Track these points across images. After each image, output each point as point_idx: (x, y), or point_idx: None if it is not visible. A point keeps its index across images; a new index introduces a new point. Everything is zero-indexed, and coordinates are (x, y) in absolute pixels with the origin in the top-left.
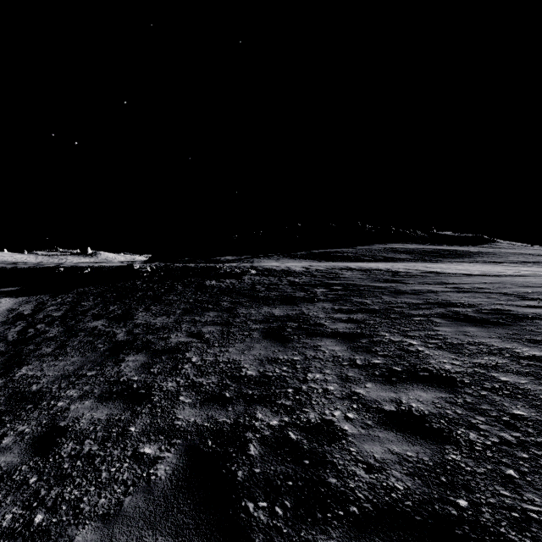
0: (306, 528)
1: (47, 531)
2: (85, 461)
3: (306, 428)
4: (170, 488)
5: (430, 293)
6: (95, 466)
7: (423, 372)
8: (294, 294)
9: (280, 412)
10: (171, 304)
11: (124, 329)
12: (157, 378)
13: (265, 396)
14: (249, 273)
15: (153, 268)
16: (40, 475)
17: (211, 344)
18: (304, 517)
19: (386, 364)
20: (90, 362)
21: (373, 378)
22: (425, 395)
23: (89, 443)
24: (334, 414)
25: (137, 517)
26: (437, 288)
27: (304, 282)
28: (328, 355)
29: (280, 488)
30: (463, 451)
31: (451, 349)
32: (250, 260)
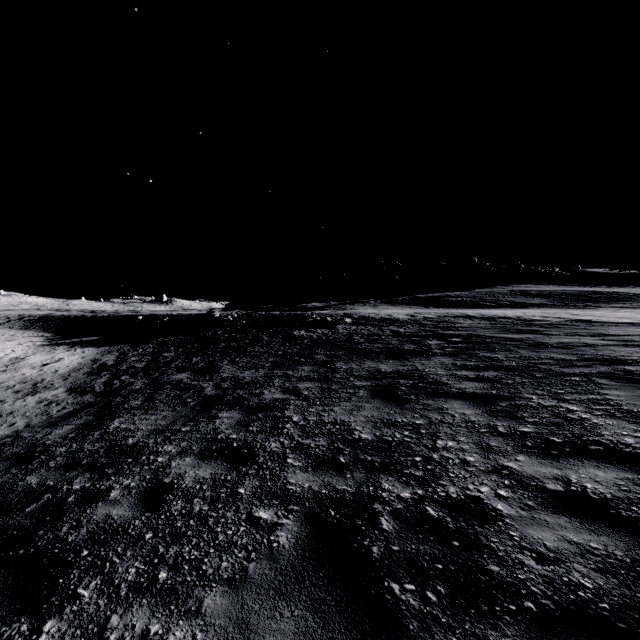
0: (471, 621)
1: (173, 589)
2: (198, 520)
3: (447, 504)
4: (297, 558)
5: (585, 347)
6: (209, 527)
7: (593, 445)
8: (401, 346)
9: (411, 483)
10: (258, 356)
11: (211, 382)
12: (258, 438)
13: (388, 464)
14: (343, 322)
15: (235, 316)
16: (155, 531)
17: (311, 402)
18: (465, 608)
19: (540, 433)
20: (181, 416)
21: (524, 449)
22: (603, 475)
23: (198, 502)
24: (480, 490)
25: (266, 586)
26: (593, 340)
27: (411, 332)
28: (458, 419)
29: (428, 570)
30: None
31: (630, 418)
32: (341, 307)
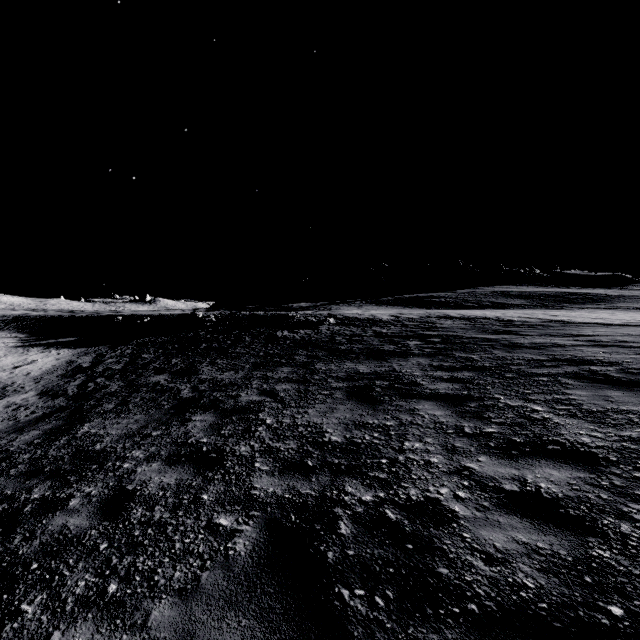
0: (415, 625)
1: (121, 602)
2: (156, 529)
3: (406, 507)
4: (251, 565)
5: (556, 347)
6: (167, 535)
7: (552, 445)
8: (382, 347)
9: (374, 485)
10: (239, 357)
11: (188, 384)
12: (229, 441)
13: (354, 467)
14: (327, 323)
15: (218, 316)
16: (110, 541)
17: (287, 404)
18: (411, 612)
19: (503, 434)
20: (154, 420)
21: (487, 450)
22: (557, 474)
23: (159, 510)
24: (440, 491)
25: (217, 596)
26: (565, 341)
27: (393, 333)
28: (428, 420)
29: (379, 575)
30: (613, 546)
31: (589, 417)
32: (327, 307)
